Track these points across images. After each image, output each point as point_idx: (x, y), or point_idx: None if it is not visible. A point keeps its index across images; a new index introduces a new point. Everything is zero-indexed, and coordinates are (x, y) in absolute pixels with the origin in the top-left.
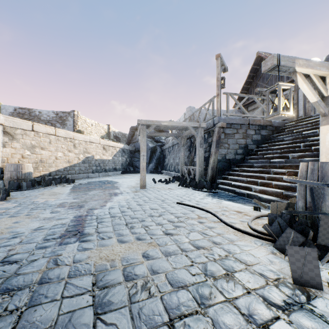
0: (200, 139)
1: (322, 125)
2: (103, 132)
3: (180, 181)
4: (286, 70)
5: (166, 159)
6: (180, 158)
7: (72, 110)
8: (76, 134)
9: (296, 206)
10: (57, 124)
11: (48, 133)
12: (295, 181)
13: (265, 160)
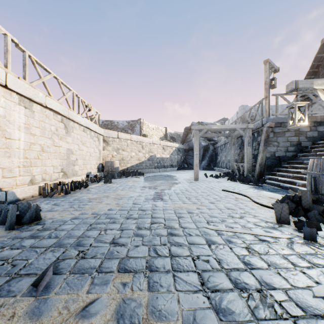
0: (248, 138)
1: None
2: (161, 134)
3: (229, 176)
4: (306, 89)
5: (218, 157)
6: (230, 155)
7: (139, 119)
8: (143, 138)
9: None
10: (129, 130)
11: (126, 139)
12: (305, 172)
13: (316, 157)
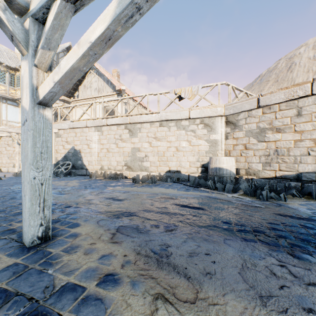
0: None
1: None
2: None
3: None
4: None
5: None
6: None
7: None
8: None
9: None
10: None
11: (289, 100)
12: None
13: None
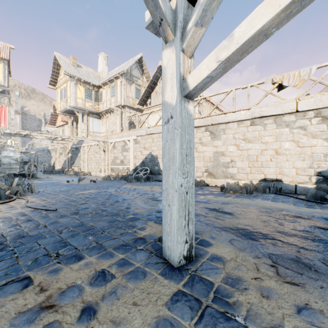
0: None
1: None
2: None
3: None
4: None
5: None
6: None
7: None
8: None
9: None
10: None
11: None
12: None
13: None
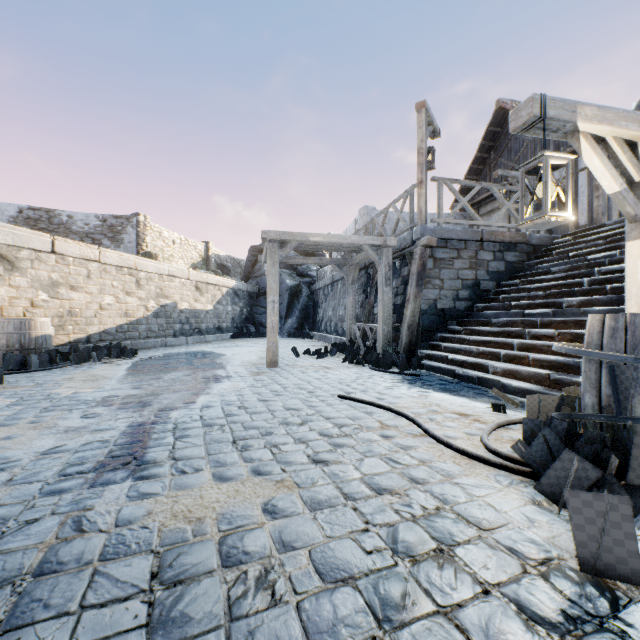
0: (385, 269)
1: (630, 240)
2: (196, 256)
3: (346, 352)
4: (558, 127)
5: (319, 310)
6: (347, 307)
7: (135, 213)
8: (141, 260)
9: (578, 403)
10: (105, 240)
11: (84, 258)
12: (578, 352)
13: (514, 311)
